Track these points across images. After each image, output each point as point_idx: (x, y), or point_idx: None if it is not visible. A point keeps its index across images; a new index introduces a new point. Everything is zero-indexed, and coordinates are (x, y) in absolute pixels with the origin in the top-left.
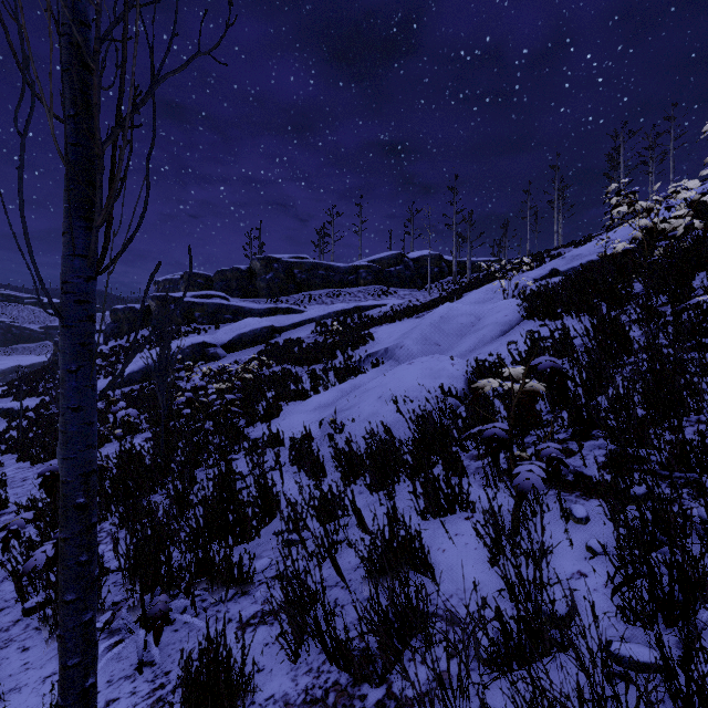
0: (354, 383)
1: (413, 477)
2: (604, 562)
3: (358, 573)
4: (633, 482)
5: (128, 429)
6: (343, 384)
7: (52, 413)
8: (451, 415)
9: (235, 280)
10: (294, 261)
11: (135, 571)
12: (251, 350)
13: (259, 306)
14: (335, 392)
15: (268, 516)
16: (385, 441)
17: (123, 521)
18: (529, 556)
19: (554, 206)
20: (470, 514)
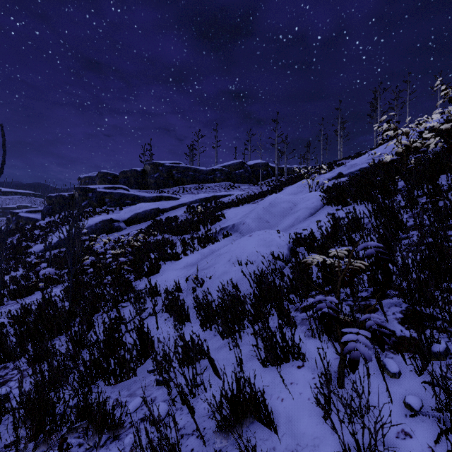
0: (211, 248)
1: (254, 324)
2: (423, 421)
3: (212, 421)
4: (433, 341)
5: (52, 281)
6: (204, 249)
7: (2, 268)
8: (280, 274)
9: (133, 177)
10: (173, 165)
11: (28, 414)
12: (143, 224)
13: (149, 195)
14: (198, 255)
15: (143, 356)
16: (233, 297)
17: (28, 363)
18: (365, 426)
19: (338, 133)
20: (301, 363)
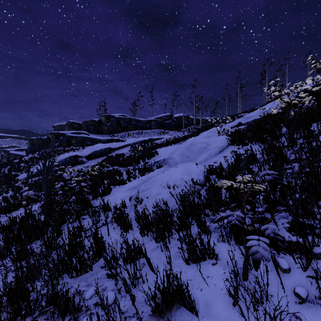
0: (148, 176)
1: (179, 231)
2: (310, 307)
3: (148, 306)
4: (314, 245)
5: (33, 200)
6: (143, 177)
7: None
8: (198, 195)
9: (92, 125)
10: (121, 117)
11: (9, 300)
12: (99, 159)
13: (104, 138)
14: (139, 181)
15: (98, 256)
16: (164, 211)
17: (12, 261)
18: (266, 312)
19: (238, 95)
20: (215, 261)
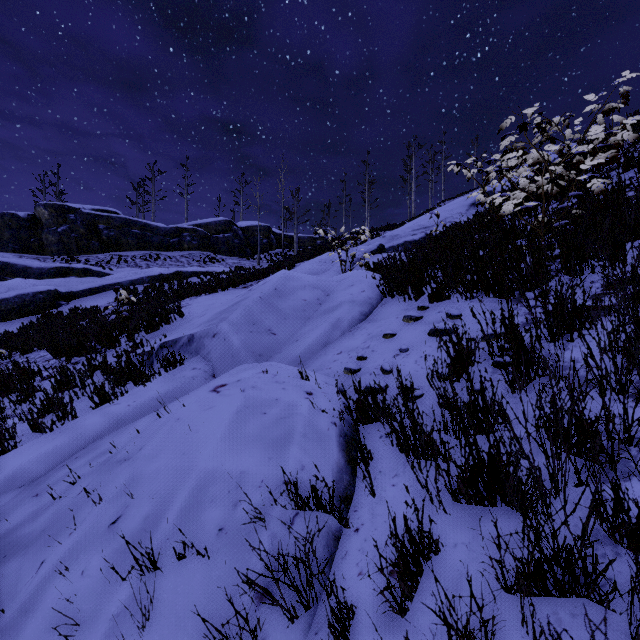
0: (114, 411)
1: None
2: None
3: None
4: None
5: None
6: (91, 413)
7: None
8: None
9: (7, 229)
10: (99, 214)
11: None
12: (16, 322)
13: (41, 265)
14: (62, 439)
15: None
16: None
17: None
18: None
19: (366, 196)
20: None
